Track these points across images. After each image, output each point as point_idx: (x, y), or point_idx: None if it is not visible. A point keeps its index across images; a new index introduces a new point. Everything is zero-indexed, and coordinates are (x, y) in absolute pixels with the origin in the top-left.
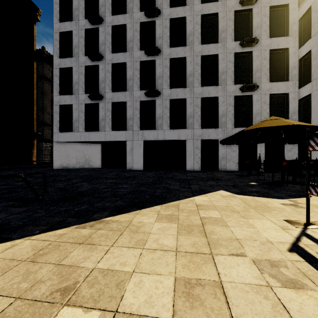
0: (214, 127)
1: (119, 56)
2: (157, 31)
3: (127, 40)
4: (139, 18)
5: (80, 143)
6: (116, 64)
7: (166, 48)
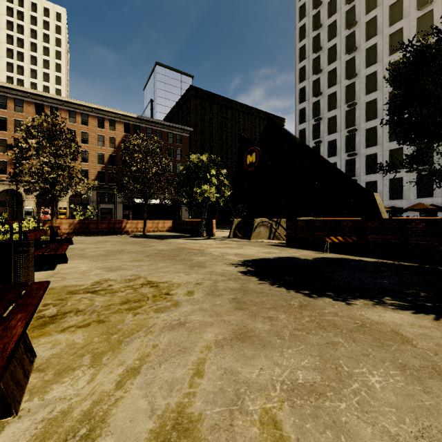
0: (400, 199)
1: (332, 159)
2: (356, 139)
3: (337, 148)
4: (345, 133)
5: (310, 211)
6: (330, 163)
7: (363, 149)
